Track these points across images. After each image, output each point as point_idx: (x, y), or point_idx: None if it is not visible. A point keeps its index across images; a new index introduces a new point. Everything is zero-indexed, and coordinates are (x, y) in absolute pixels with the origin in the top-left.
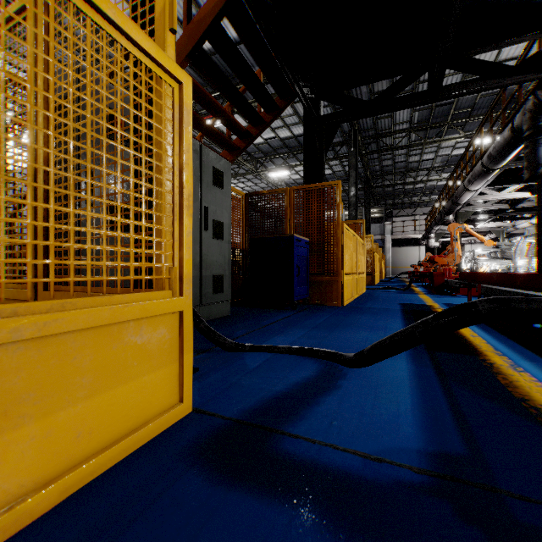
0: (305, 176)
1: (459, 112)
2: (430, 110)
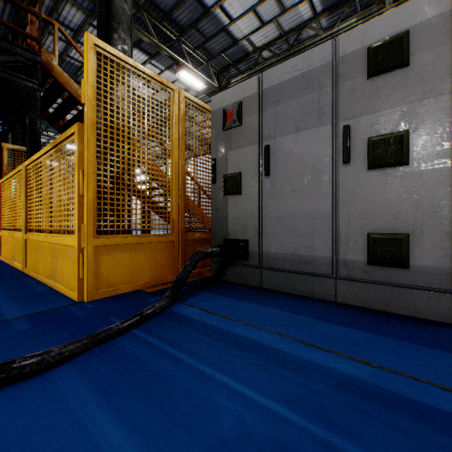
0: None
1: None
2: None
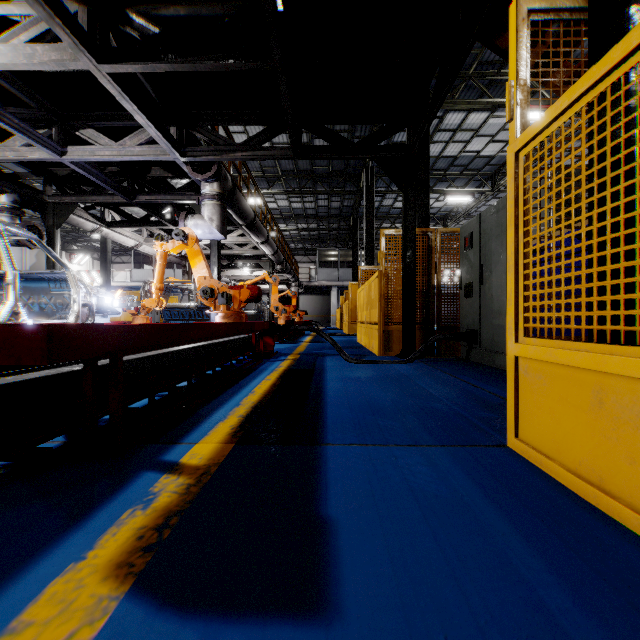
0: None
1: None
2: None
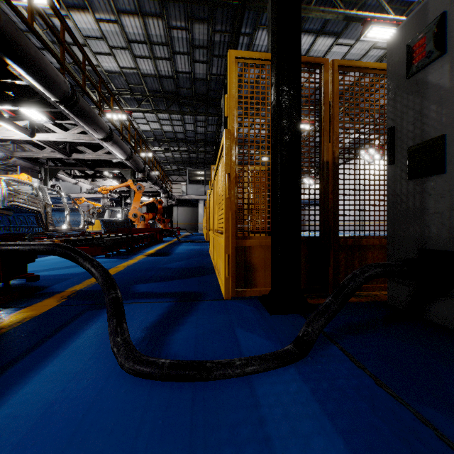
0: None
1: None
2: None
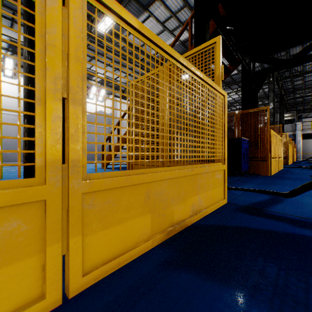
0: (242, 103)
1: None
2: None
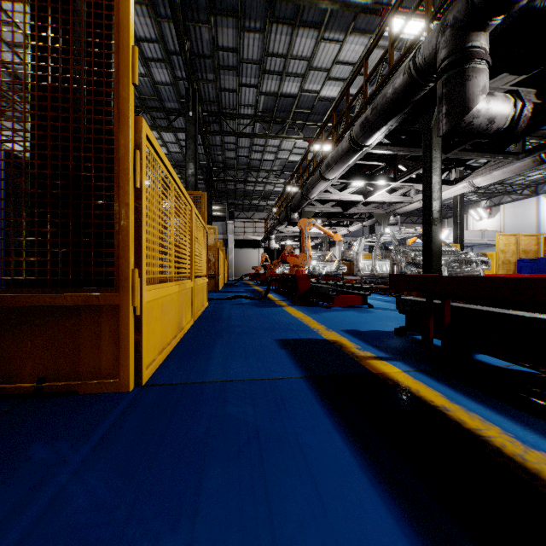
0: None
1: (300, 111)
2: (275, 99)
